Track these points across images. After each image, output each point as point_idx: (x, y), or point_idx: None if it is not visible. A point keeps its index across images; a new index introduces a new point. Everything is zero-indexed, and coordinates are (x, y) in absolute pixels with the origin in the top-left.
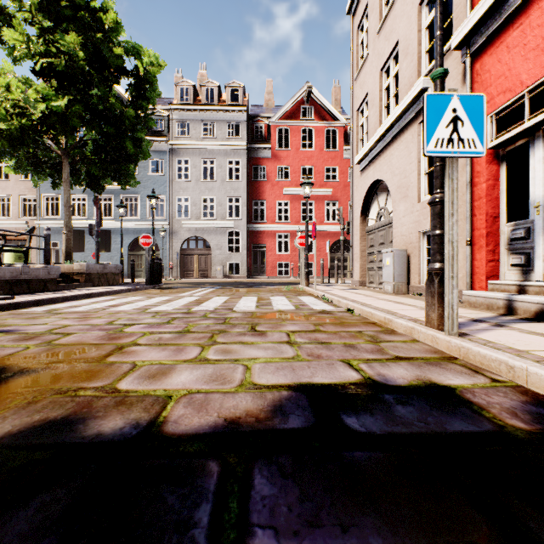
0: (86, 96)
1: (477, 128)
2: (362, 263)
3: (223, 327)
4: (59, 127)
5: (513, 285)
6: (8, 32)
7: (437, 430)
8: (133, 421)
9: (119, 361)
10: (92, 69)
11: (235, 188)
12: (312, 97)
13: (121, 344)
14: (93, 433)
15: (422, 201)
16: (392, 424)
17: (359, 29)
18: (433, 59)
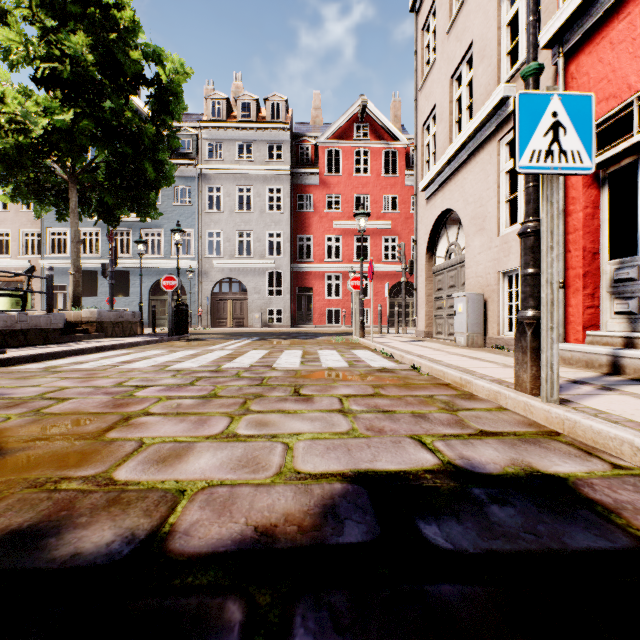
0: (96, 109)
1: (583, 137)
2: (428, 309)
3: (260, 390)
4: (65, 147)
5: (619, 337)
6: (3, 32)
7: (554, 547)
8: (126, 531)
9: (122, 438)
10: (104, 76)
11: (277, 220)
12: (367, 112)
13: (129, 413)
14: (68, 553)
15: (503, 234)
16: (489, 536)
17: (425, 29)
18: (512, 66)
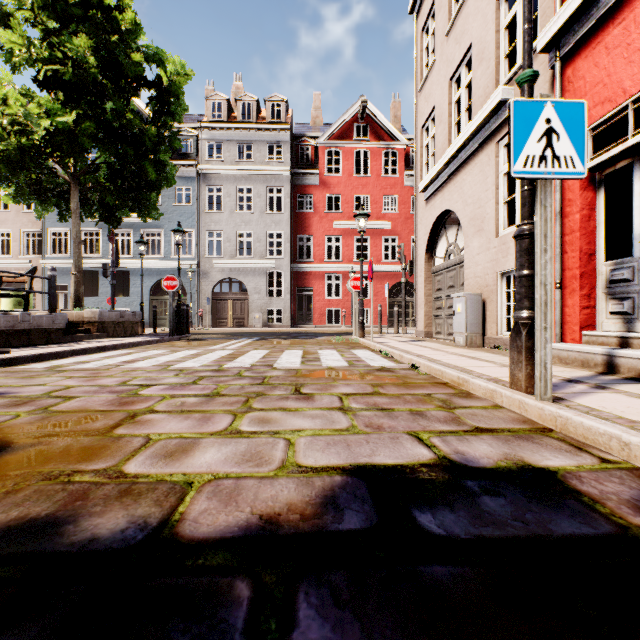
0: (98, 111)
1: (576, 143)
2: (427, 309)
3: (261, 389)
4: (67, 148)
5: (614, 337)
6: (5, 34)
7: (540, 533)
8: (139, 519)
9: (129, 434)
10: (105, 78)
11: (277, 221)
12: (367, 113)
13: (134, 411)
14: (86, 538)
15: (501, 235)
16: (479, 524)
17: (424, 31)
18: (511, 68)
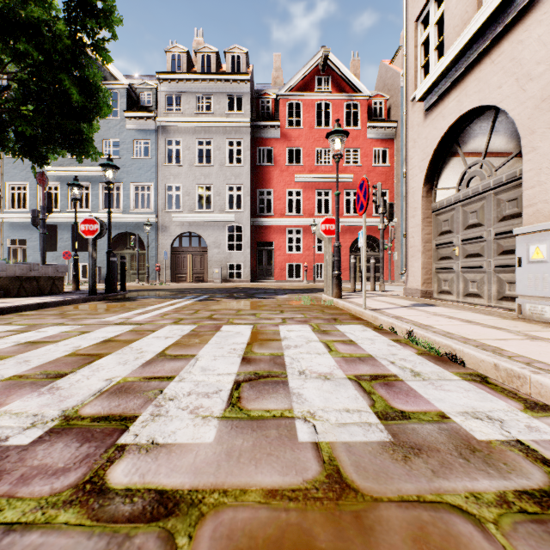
0: None
1: None
2: (426, 260)
3: None
4: None
5: None
6: None
7: None
8: None
9: None
10: None
11: (237, 174)
12: (329, 65)
13: None
14: None
15: None
16: None
17: None
18: None
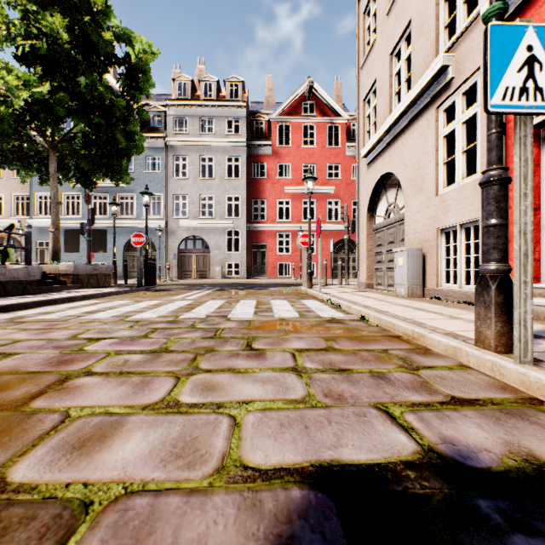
0: (72, 83)
1: None
2: (369, 263)
3: (212, 343)
4: (43, 117)
5: None
6: None
7: None
8: None
9: (46, 408)
10: (78, 54)
11: (235, 186)
12: (314, 92)
13: (68, 373)
14: None
15: (440, 194)
16: None
17: (366, 13)
18: None
